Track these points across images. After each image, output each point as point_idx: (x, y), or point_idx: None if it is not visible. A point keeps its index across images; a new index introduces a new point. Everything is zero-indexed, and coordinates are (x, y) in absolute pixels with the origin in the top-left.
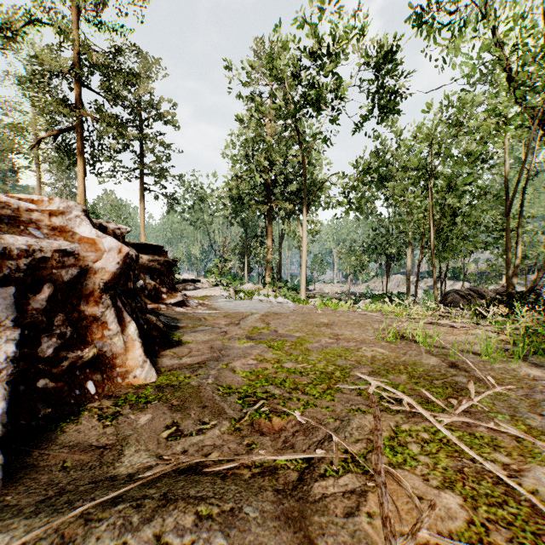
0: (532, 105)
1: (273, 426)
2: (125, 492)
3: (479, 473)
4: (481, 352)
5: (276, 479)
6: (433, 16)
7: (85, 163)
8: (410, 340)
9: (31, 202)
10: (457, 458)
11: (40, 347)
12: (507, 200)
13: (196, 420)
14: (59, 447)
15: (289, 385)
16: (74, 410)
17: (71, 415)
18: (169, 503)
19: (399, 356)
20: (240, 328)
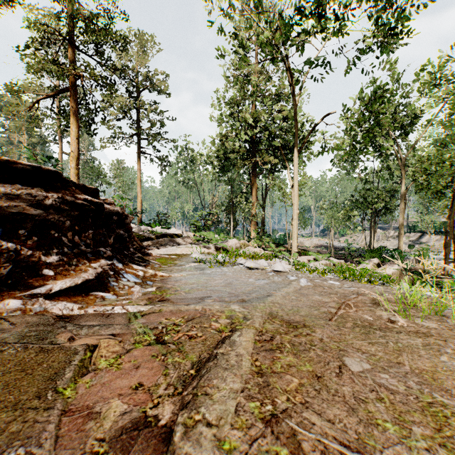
0: None
1: None
2: None
3: None
4: None
5: None
6: None
7: (77, 122)
8: None
9: None
10: None
11: None
12: None
13: None
14: None
15: None
16: None
17: None
18: None
19: None
20: None
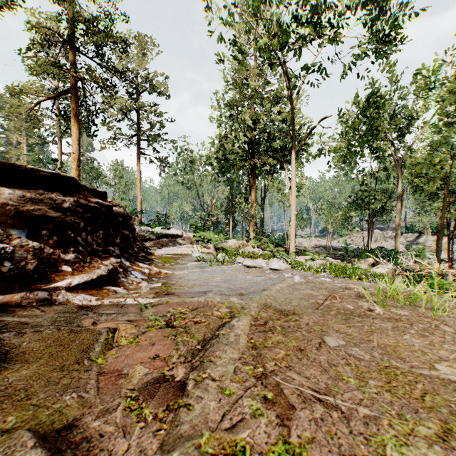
0: None
1: None
2: None
3: None
4: None
5: None
6: None
7: (78, 123)
8: None
9: None
10: None
11: None
12: None
13: None
14: None
15: None
16: None
17: None
18: None
19: None
20: None
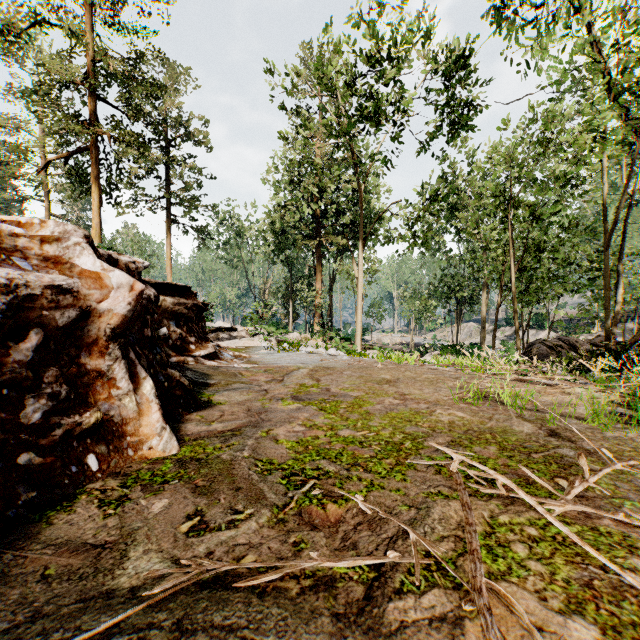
0: (639, 114)
1: (328, 516)
2: (124, 617)
3: (616, 588)
4: (586, 417)
5: (334, 597)
6: (515, 13)
7: (101, 190)
8: (495, 401)
9: (17, 225)
10: (581, 565)
11: (24, 410)
12: (605, 232)
13: (226, 507)
14: (41, 546)
15: (347, 459)
16: (68, 492)
17: (64, 499)
18: (185, 636)
19: (484, 421)
20: (284, 385)
